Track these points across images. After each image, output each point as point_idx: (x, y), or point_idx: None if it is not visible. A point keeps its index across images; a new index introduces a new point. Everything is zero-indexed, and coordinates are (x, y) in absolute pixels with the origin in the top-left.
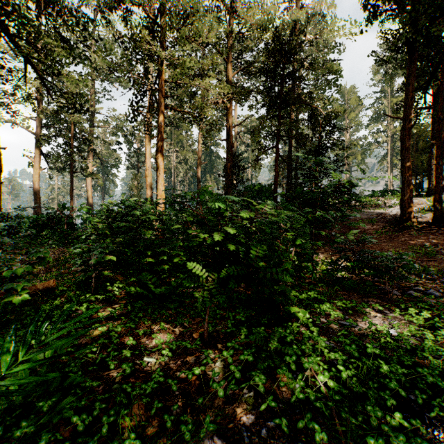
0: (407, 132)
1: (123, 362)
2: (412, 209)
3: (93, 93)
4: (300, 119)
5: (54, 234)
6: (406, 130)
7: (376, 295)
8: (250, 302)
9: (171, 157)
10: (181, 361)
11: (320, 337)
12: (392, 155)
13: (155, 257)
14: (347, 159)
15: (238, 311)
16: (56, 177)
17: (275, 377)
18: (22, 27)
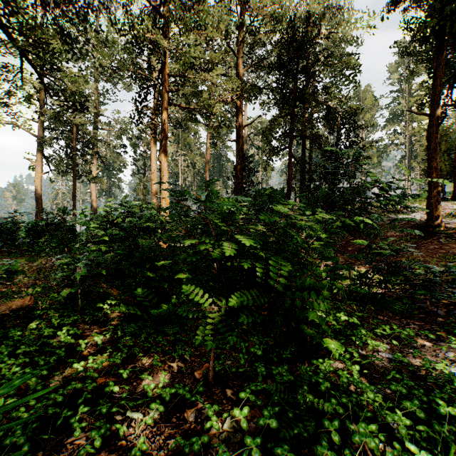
0: (434, 130)
1: (98, 418)
2: (440, 214)
3: (97, 94)
4: (315, 117)
5: (52, 241)
6: (433, 128)
7: (416, 315)
8: (265, 324)
9: (178, 160)
10: (176, 417)
11: (365, 383)
12: (410, 158)
13: (153, 270)
14: (368, 160)
15: (253, 339)
16: (61, 181)
17: (308, 451)
18: (12, 14)
